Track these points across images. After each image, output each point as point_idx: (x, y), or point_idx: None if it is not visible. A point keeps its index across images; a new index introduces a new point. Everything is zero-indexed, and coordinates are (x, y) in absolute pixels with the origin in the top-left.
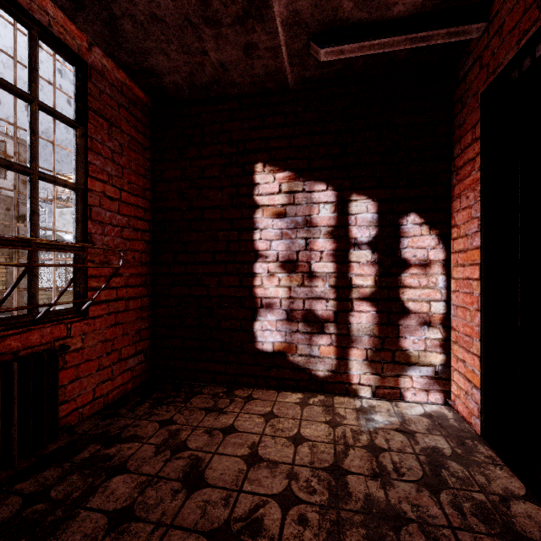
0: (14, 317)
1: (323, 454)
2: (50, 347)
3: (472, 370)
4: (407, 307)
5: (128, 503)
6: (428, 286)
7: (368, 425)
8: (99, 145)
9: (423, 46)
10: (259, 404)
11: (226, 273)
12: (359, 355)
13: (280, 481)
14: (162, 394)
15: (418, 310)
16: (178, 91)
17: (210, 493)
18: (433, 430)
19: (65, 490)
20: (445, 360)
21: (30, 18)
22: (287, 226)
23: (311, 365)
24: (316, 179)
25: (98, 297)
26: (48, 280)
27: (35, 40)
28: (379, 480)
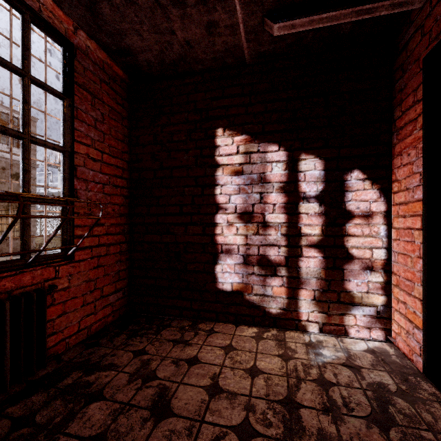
0: (9, 261)
1: (277, 386)
2: (40, 287)
3: (413, 312)
4: (351, 253)
5: (102, 430)
6: (371, 235)
7: (317, 359)
8: (83, 114)
9: (367, 18)
10: (220, 337)
11: (192, 223)
12: (308, 295)
13: (238, 412)
14: (137, 326)
15: (361, 256)
16: (151, 68)
17: (175, 422)
18: (377, 366)
19: (48, 415)
20: (386, 301)
21: (22, 4)
22: (244, 182)
23: (265, 303)
24: (269, 141)
25: (83, 243)
26: (52, 228)
27: (28, 23)
28: (330, 415)
